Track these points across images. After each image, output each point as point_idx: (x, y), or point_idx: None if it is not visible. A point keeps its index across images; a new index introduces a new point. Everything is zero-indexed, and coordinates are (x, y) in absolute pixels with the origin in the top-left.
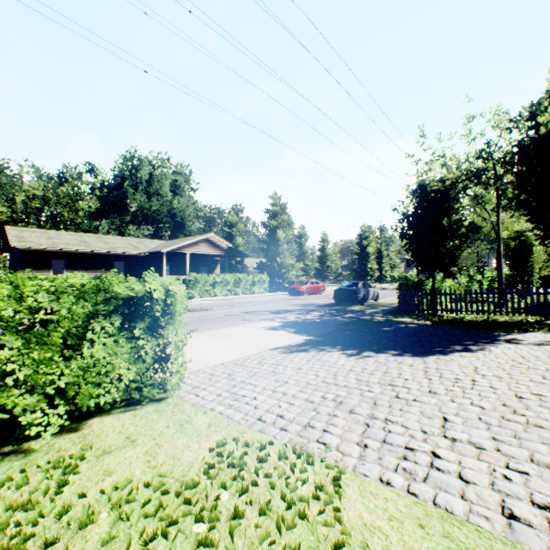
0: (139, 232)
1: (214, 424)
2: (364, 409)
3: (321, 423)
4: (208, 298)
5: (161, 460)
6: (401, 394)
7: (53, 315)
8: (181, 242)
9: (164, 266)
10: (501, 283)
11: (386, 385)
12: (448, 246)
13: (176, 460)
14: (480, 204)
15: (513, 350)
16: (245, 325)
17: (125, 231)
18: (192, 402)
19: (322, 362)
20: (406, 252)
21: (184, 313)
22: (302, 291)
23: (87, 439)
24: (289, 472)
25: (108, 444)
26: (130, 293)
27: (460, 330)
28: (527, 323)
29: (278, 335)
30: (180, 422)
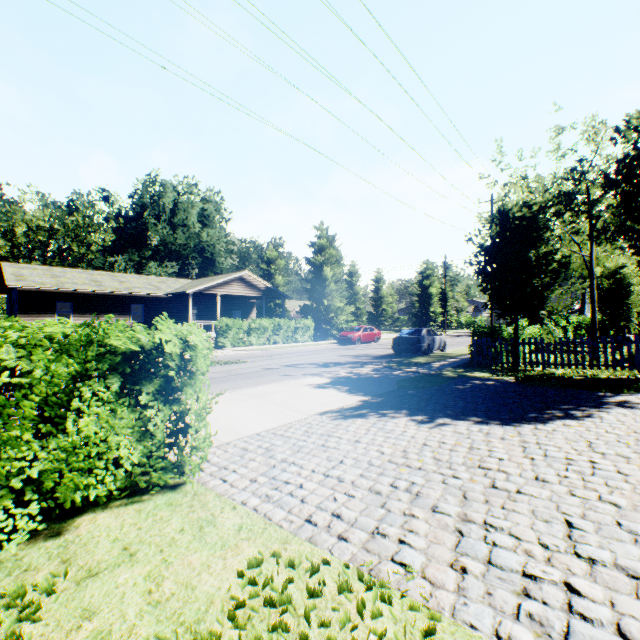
0: (162, 270)
1: (246, 528)
2: (452, 506)
3: (395, 528)
4: (242, 348)
5: (167, 590)
6: (499, 483)
7: (22, 378)
8: (210, 281)
9: (190, 310)
10: (594, 330)
11: (475, 468)
12: (534, 285)
13: (189, 590)
14: (576, 234)
15: (631, 417)
16: (286, 381)
17: (145, 269)
18: (216, 491)
19: (386, 432)
20: (483, 292)
21: (208, 370)
22: (353, 340)
23: (68, 550)
24: (355, 616)
25: (96, 560)
26: (132, 346)
27: (553, 389)
28: (637, 380)
29: (327, 395)
30: (199, 523)
